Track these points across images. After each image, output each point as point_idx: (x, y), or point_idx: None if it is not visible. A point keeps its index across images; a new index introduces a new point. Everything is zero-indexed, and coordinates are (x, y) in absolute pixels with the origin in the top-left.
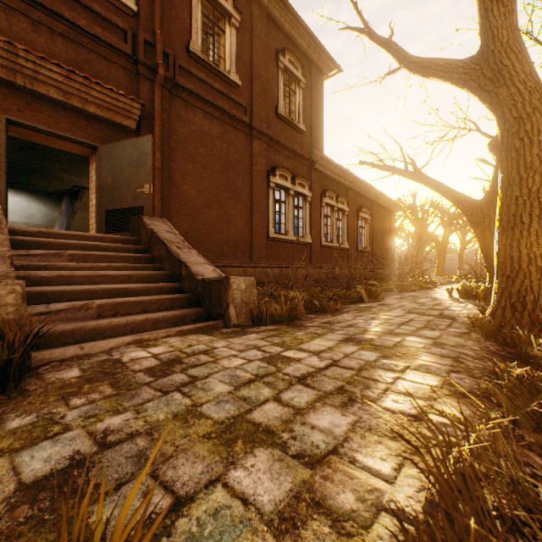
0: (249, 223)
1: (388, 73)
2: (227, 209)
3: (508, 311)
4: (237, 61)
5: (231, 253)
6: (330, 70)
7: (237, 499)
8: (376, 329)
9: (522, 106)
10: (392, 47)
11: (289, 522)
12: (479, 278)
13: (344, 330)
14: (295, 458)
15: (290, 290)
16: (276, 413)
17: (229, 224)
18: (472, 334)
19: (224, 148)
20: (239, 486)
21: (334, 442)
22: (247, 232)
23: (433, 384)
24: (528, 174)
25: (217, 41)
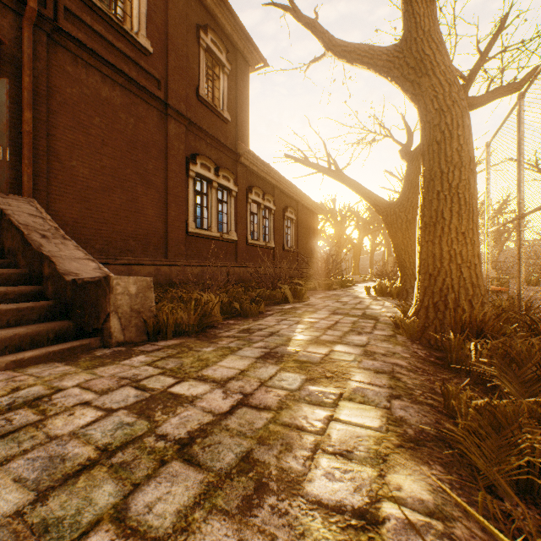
0: (164, 214)
1: (313, 60)
2: (135, 196)
3: (431, 311)
4: (148, 24)
5: (140, 249)
6: (257, 63)
7: None
8: (301, 337)
9: (443, 98)
10: (317, 27)
11: None
12: (390, 276)
13: (264, 341)
14: None
15: (204, 292)
16: None
17: (138, 215)
18: (398, 337)
19: (131, 123)
20: None
21: None
22: (162, 225)
23: (376, 426)
24: (449, 169)
25: None
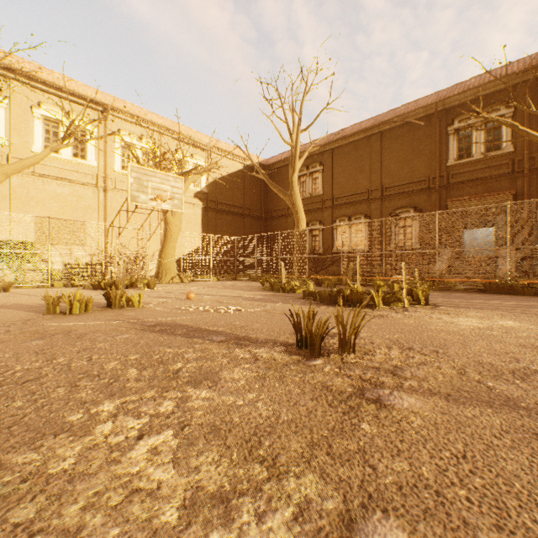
0: None
1: None
2: None
3: None
4: None
5: None
6: None
7: None
8: None
9: None
10: None
11: None
12: None
13: None
14: None
15: None
16: None
17: None
18: None
19: None
20: None
21: None
22: None
23: None
24: None
25: None
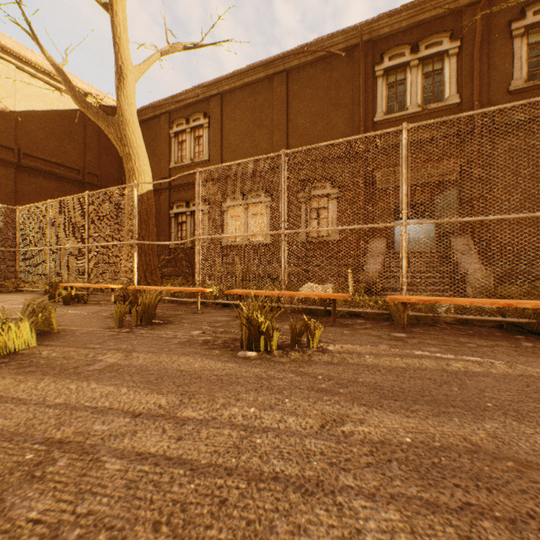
0: None
1: None
2: None
3: None
4: None
5: None
6: None
7: None
8: None
9: None
10: None
11: None
12: None
13: None
14: None
15: None
16: None
17: None
18: None
19: None
20: None
21: None
22: None
23: None
24: None
25: None
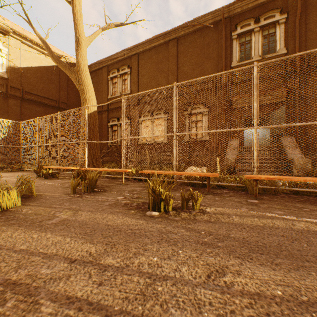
0: None
1: None
2: None
3: None
4: None
5: None
6: None
7: None
8: None
9: None
10: None
11: None
12: None
13: None
14: None
15: None
16: None
17: None
18: None
19: None
20: None
21: None
22: None
23: None
24: None
25: None
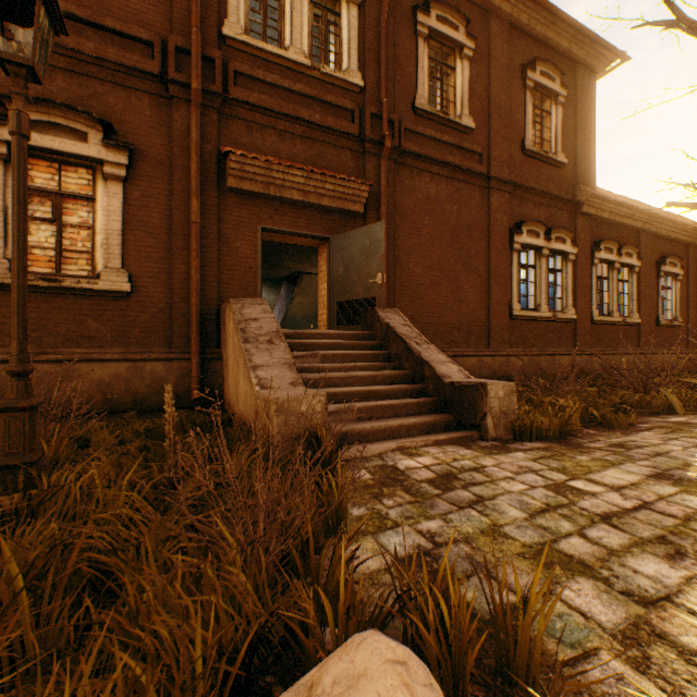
0: (485, 299)
1: None
2: (457, 285)
3: None
4: (470, 99)
5: (462, 339)
6: (607, 64)
7: (574, 611)
8: None
9: None
10: None
11: (631, 640)
12: None
13: (649, 461)
14: (623, 594)
15: (556, 396)
16: (586, 549)
17: (460, 304)
18: None
19: (454, 211)
20: (572, 602)
21: (664, 591)
22: (483, 311)
23: None
24: None
25: (445, 83)
